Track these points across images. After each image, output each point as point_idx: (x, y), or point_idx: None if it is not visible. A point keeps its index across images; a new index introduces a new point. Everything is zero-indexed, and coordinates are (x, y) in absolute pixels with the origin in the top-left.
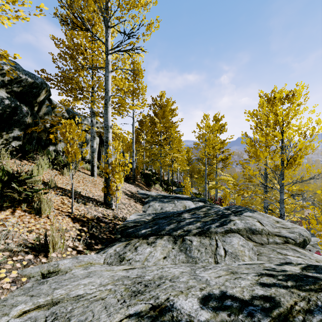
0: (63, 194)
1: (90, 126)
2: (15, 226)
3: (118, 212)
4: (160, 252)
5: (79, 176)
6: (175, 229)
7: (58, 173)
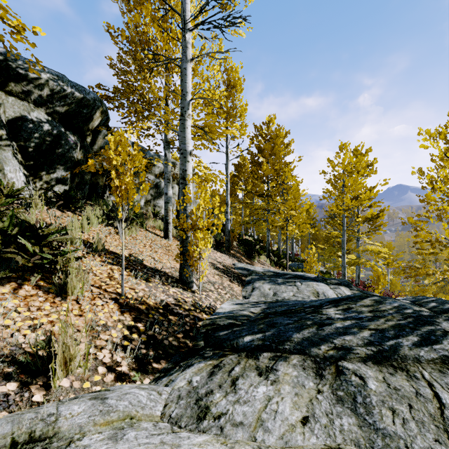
0: (113, 263)
1: (163, 162)
2: (7, 315)
3: (203, 297)
4: (292, 403)
5: (146, 237)
6: (314, 340)
7: (113, 231)
